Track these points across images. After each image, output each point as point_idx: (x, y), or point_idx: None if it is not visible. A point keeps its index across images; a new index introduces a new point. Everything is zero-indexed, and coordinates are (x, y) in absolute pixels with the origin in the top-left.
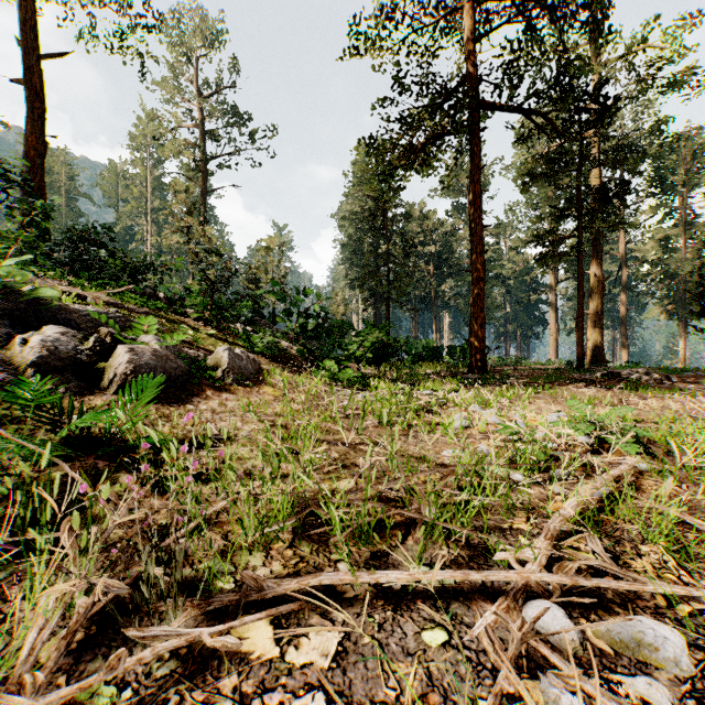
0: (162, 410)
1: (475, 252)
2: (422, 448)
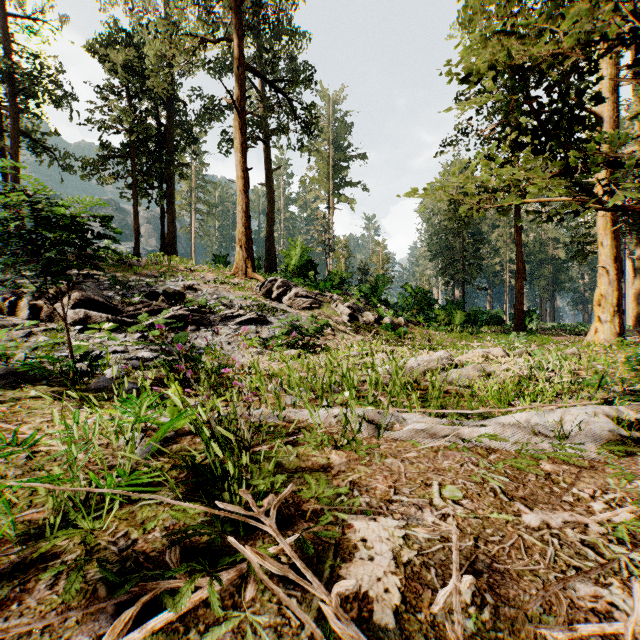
0: None
1: (517, 260)
2: None
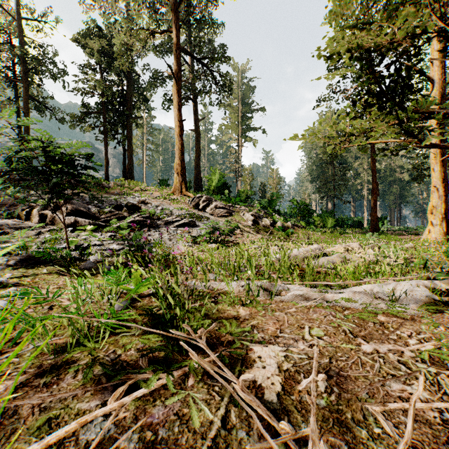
0: None
1: (372, 182)
2: None
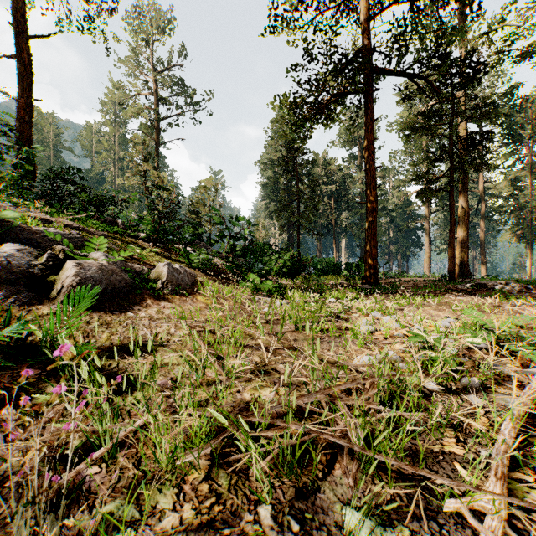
0: (104, 317)
1: (369, 188)
2: (335, 353)
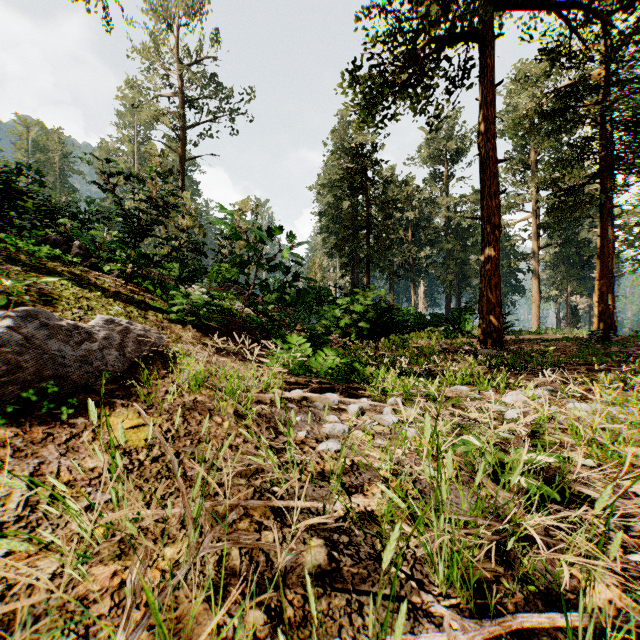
0: None
1: (487, 194)
2: None
